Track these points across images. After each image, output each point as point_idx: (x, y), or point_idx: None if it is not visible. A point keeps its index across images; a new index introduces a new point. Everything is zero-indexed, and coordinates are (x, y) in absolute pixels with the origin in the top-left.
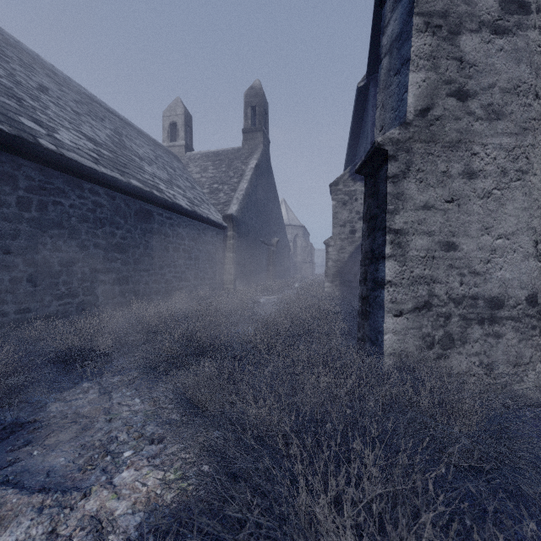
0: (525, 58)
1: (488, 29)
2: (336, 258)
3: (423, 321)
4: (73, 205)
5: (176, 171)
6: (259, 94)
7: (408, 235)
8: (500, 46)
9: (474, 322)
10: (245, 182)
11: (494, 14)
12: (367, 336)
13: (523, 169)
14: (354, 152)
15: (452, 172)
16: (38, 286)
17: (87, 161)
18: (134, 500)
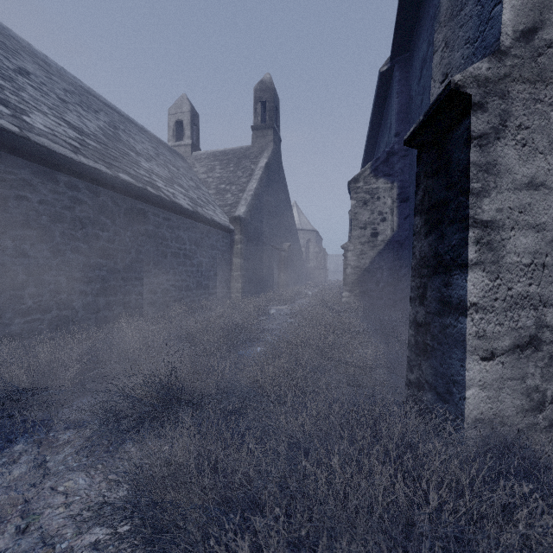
0: None
1: None
2: (356, 264)
3: (528, 367)
4: (44, 201)
5: (179, 170)
6: (270, 88)
7: (504, 230)
8: None
9: None
10: (254, 181)
11: None
12: (427, 383)
13: None
14: (373, 149)
15: None
16: None
17: (62, 148)
18: None
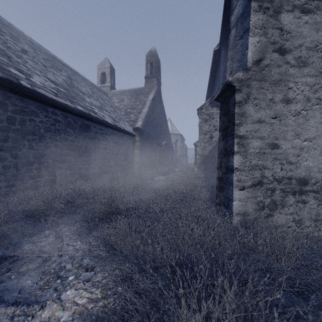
0: (321, 28)
1: (298, 9)
2: (201, 153)
3: (258, 193)
4: (42, 121)
5: (105, 101)
6: (155, 55)
7: (248, 139)
8: (305, 20)
9: (290, 193)
10: (146, 108)
11: (302, 0)
12: (222, 202)
13: (320, 97)
14: (212, 90)
15: (276, 100)
16: (20, 170)
17: (50, 94)
18: (74, 311)
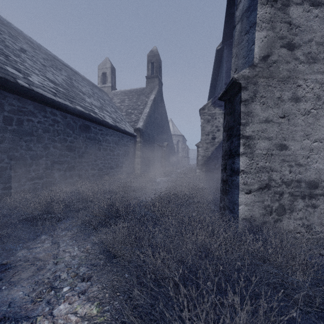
0: None
1: (308, 2)
2: (203, 154)
3: (265, 197)
4: (40, 122)
5: (105, 101)
6: (156, 55)
7: (255, 139)
8: (315, 14)
9: (299, 197)
10: (147, 108)
11: None
12: (226, 206)
13: None
14: (214, 90)
15: (284, 98)
16: (17, 172)
17: (48, 94)
18: None
